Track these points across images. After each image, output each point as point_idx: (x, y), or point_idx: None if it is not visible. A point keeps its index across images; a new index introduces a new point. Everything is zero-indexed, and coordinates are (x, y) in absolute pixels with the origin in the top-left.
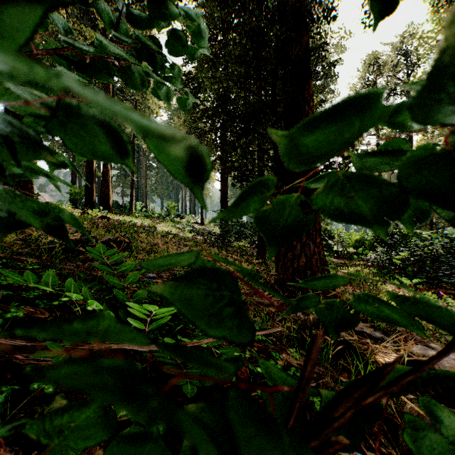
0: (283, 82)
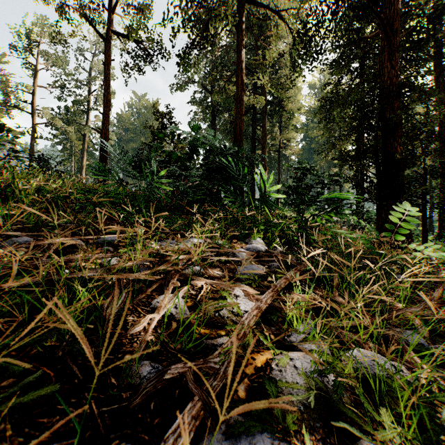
0: (381, 131)
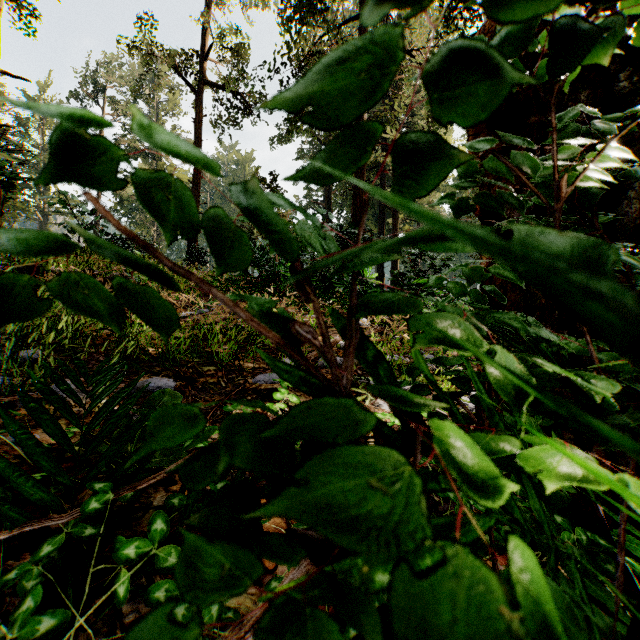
0: None
